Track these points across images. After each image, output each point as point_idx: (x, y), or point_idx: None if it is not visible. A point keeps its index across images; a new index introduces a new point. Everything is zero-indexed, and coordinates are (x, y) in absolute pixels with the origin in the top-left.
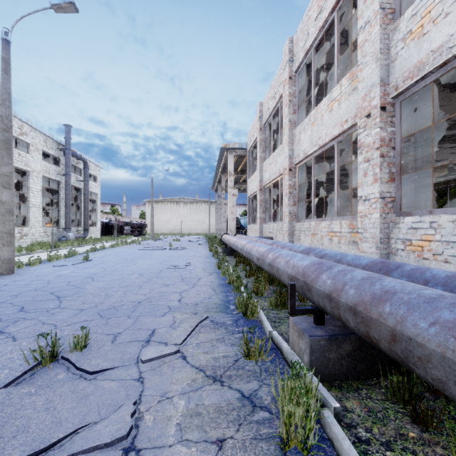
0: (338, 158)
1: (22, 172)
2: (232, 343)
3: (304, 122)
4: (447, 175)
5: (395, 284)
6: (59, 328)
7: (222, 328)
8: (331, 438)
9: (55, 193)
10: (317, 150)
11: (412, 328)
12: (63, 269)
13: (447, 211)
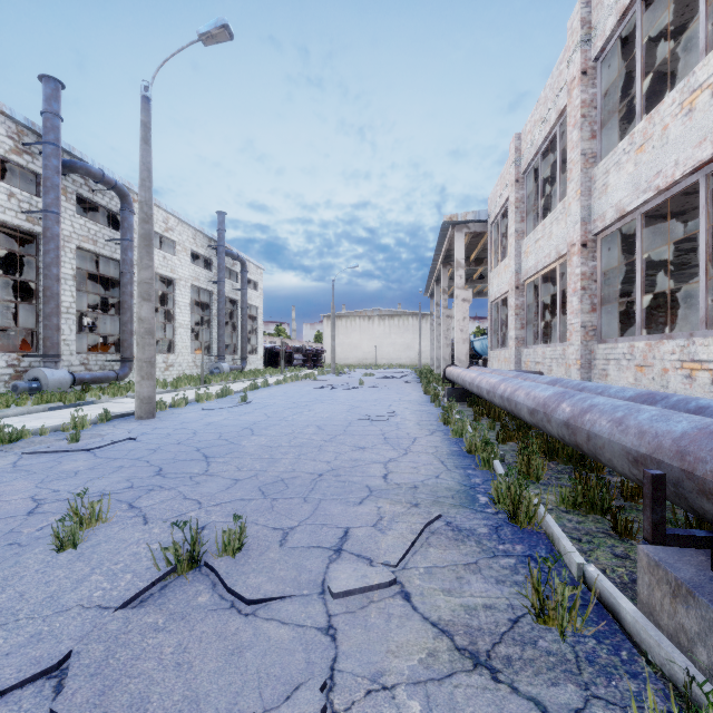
0: (707, 208)
1: (168, 281)
2: (498, 578)
3: (617, 149)
4: None
5: None
6: (204, 509)
7: (471, 540)
8: None
9: (206, 308)
10: (650, 200)
11: None
12: (213, 414)
13: None
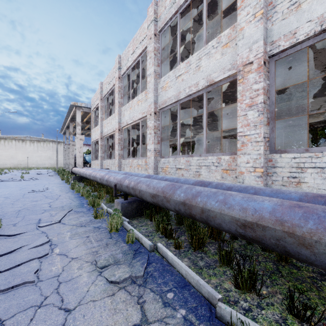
0: (141, 129)
1: None
2: (88, 216)
3: (126, 105)
4: (193, 138)
5: (143, 179)
6: None
7: (82, 212)
8: (125, 227)
9: None
10: (132, 122)
11: (142, 188)
12: None
13: (172, 157)
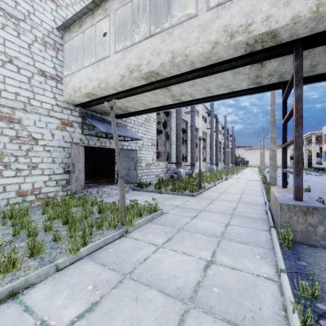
0: None
1: None
2: None
3: None
4: None
5: None
6: None
7: None
8: None
9: None
10: None
11: None
12: None
13: None
